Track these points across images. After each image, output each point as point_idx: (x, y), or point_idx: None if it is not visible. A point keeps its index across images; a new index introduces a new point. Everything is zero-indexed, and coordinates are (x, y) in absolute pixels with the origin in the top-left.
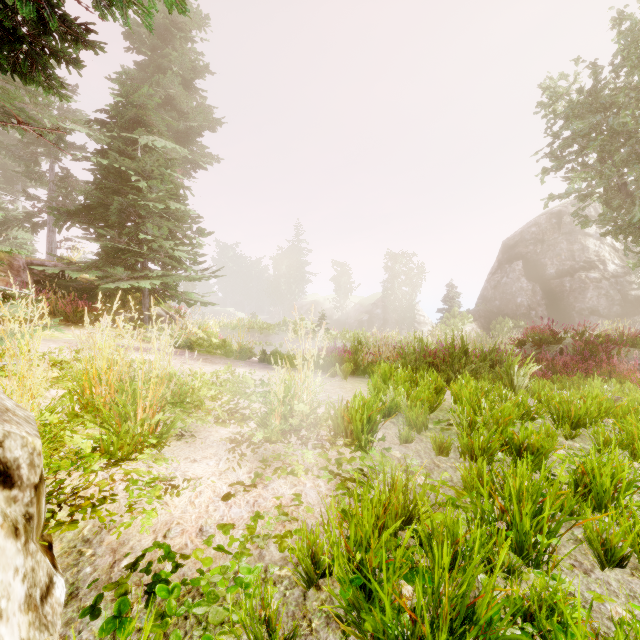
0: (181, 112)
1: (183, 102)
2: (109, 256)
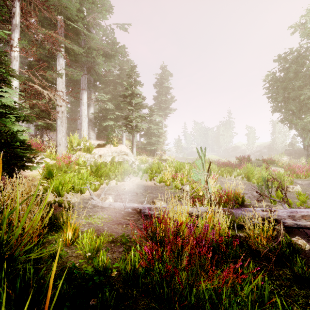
0: (166, 100)
1: (166, 99)
2: (148, 143)
